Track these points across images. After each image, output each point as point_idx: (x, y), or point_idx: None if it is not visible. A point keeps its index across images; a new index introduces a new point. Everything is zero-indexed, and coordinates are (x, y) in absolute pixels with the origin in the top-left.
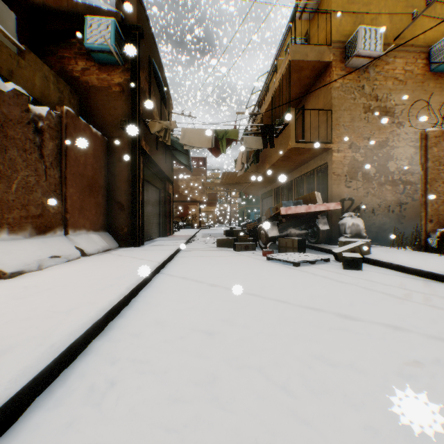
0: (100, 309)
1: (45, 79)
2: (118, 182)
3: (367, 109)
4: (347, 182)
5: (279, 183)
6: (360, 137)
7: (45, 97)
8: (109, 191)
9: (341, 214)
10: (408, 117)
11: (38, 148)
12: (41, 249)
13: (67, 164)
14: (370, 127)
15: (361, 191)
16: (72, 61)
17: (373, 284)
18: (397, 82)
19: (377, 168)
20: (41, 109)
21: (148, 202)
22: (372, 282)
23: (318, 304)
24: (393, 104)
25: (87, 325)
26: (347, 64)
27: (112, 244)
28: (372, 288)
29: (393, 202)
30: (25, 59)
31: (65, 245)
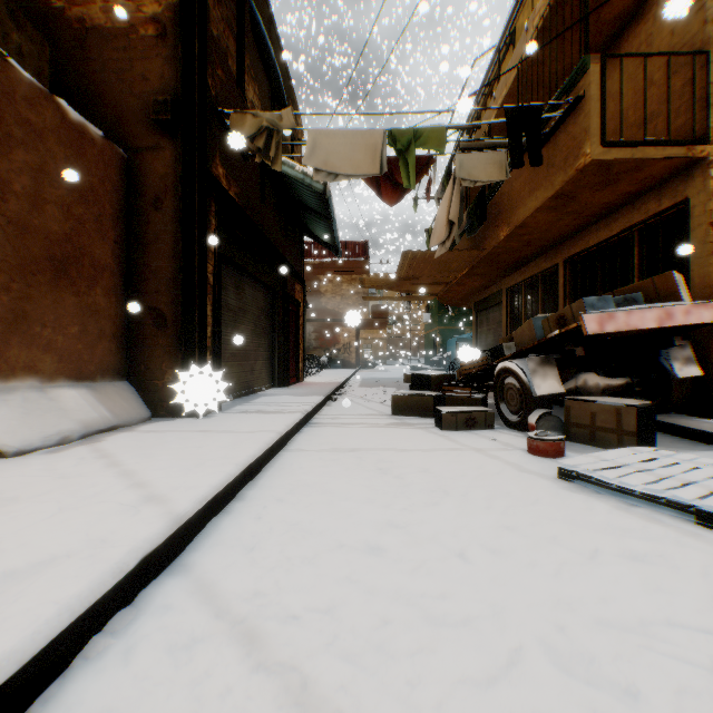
0: None
1: None
2: (152, 260)
3: None
4: None
5: (521, 275)
6: None
7: None
8: (133, 281)
9: None
10: None
11: None
12: None
13: None
14: None
15: None
16: None
17: None
18: None
19: None
20: None
21: (244, 313)
22: None
23: None
24: None
25: None
26: None
27: (129, 413)
28: None
29: None
30: None
31: None
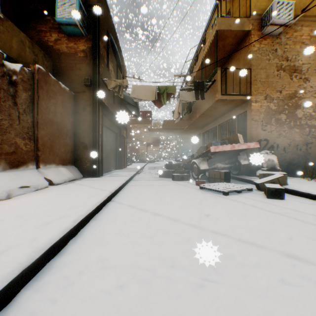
0: (35, 249)
1: (21, 43)
2: (82, 127)
3: (279, 68)
4: (263, 126)
5: (207, 128)
6: (273, 90)
7: (21, 58)
8: (76, 134)
9: (258, 151)
10: (313, 74)
11: (12, 97)
12: (12, 181)
13: (39, 111)
14: (282, 82)
15: (274, 133)
16: (47, 34)
17: (301, 214)
18: (303, 45)
19: (287, 115)
20: (16, 66)
21: (107, 143)
22: (299, 212)
23: (257, 238)
24: (300, 63)
25: (11, 275)
26: (263, 31)
27: (77, 175)
28: (302, 219)
29: (300, 142)
30: (3, 25)
31: (35, 177)
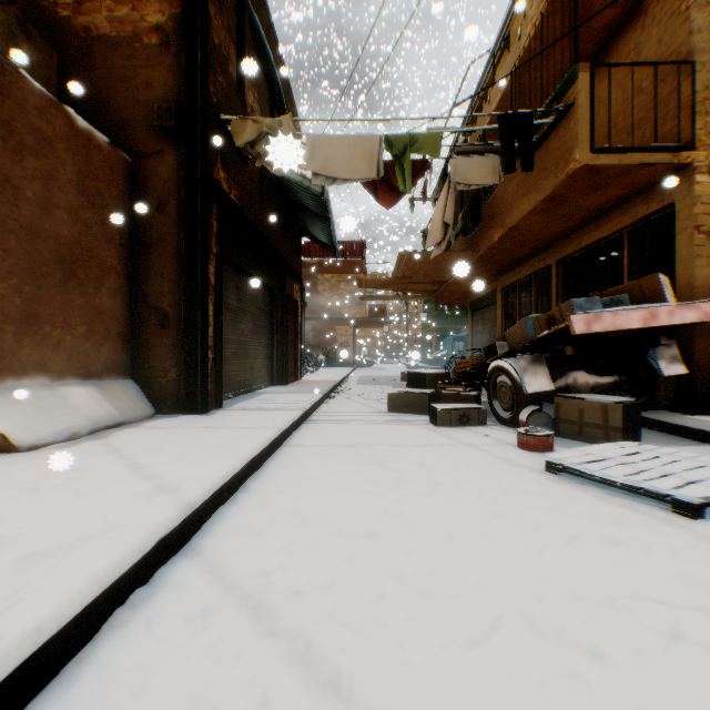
0: None
1: None
2: (156, 262)
3: None
4: None
5: (516, 275)
6: None
7: None
8: (137, 282)
9: None
10: None
11: None
12: None
13: None
14: None
15: None
16: None
17: None
18: None
19: None
20: None
21: (243, 313)
22: None
23: None
24: None
25: None
26: None
27: (134, 410)
28: None
29: None
30: None
31: None
